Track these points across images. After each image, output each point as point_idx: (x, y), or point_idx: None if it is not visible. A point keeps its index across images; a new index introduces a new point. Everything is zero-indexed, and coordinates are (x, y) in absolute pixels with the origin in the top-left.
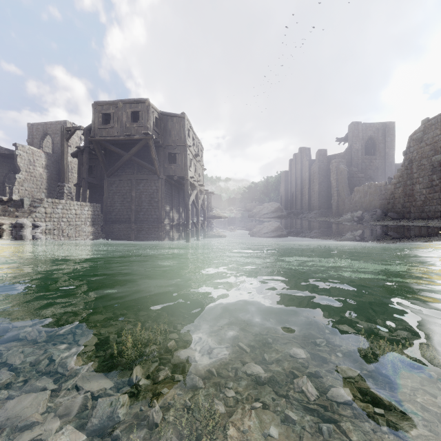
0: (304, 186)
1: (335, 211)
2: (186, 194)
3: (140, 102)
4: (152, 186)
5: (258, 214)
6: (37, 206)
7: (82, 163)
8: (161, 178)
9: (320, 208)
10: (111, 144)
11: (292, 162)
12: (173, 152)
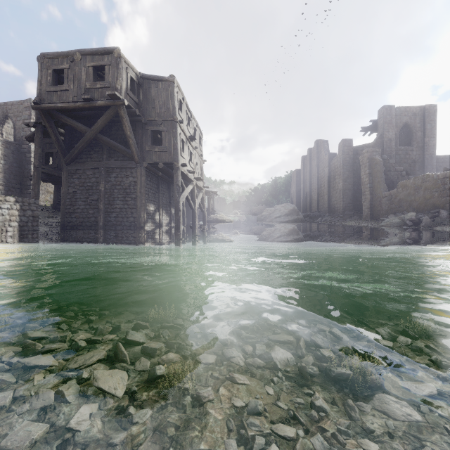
0: (322, 185)
1: (368, 213)
2: (175, 188)
3: (107, 52)
4: (128, 177)
5: (268, 217)
6: None
7: None
8: (141, 166)
9: (344, 210)
10: (68, 116)
11: (305, 159)
12: (158, 129)
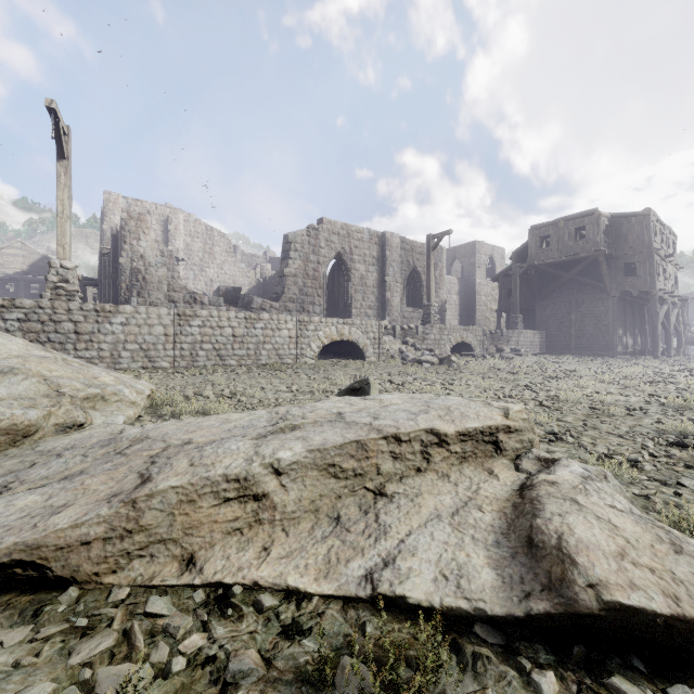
0: None
1: None
2: (652, 313)
3: (587, 215)
4: (599, 306)
5: None
6: (511, 336)
7: (503, 287)
8: (612, 296)
9: None
10: (548, 266)
11: None
12: (631, 262)
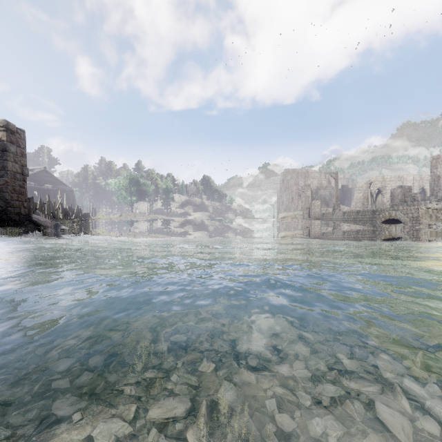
0: None
1: None
2: None
3: None
4: None
5: None
6: None
7: None
8: None
9: None
10: None
11: None
12: None
